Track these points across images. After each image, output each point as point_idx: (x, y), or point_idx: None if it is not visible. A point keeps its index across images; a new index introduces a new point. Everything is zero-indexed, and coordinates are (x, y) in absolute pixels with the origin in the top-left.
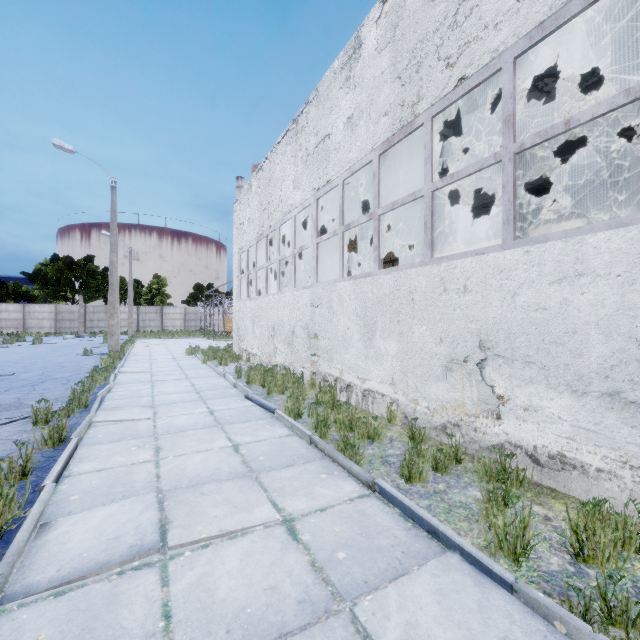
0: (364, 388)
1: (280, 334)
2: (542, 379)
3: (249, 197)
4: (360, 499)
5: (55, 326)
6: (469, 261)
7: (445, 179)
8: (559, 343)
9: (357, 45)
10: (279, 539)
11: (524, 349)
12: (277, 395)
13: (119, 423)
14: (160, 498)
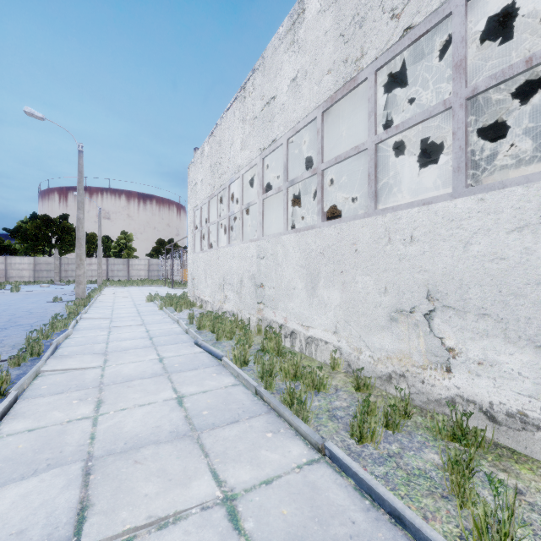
0: (307, 335)
1: (229, 283)
2: (499, 332)
3: (202, 160)
4: (309, 466)
5: (34, 276)
6: (416, 211)
7: (390, 130)
8: (519, 295)
9: (301, 10)
10: (217, 528)
11: (478, 301)
12: (225, 341)
13: (67, 372)
14: (88, 467)
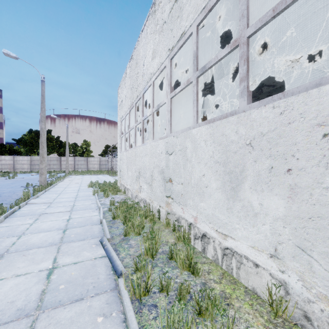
0: (225, 245)
1: (143, 176)
2: None
3: (125, 81)
4: None
5: (30, 168)
6: None
7: None
8: None
9: None
10: None
11: None
12: (133, 236)
13: None
14: None
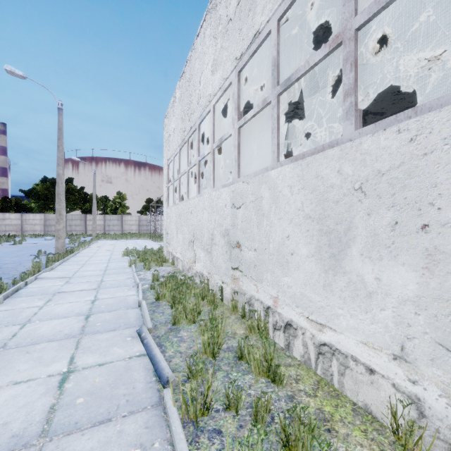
0: (321, 340)
1: (199, 240)
2: None
3: (174, 108)
4: None
5: (44, 230)
6: None
7: None
8: None
9: None
10: None
11: None
12: (185, 326)
13: None
14: None
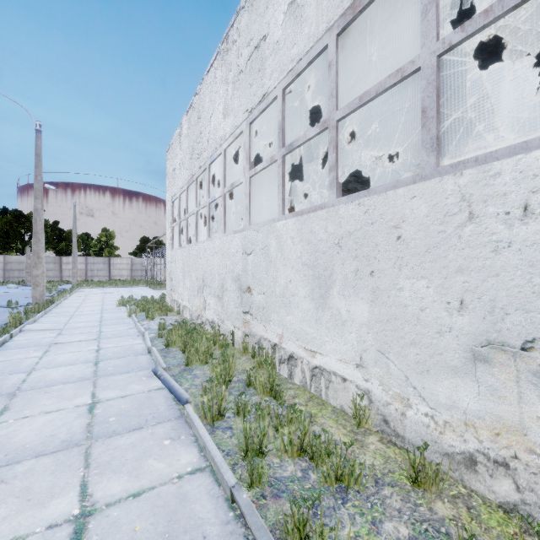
0: (314, 364)
1: (209, 286)
2: None
3: (180, 141)
4: None
5: (4, 276)
6: (538, 156)
7: (470, 23)
8: None
9: None
10: None
11: None
12: (198, 366)
13: None
14: None
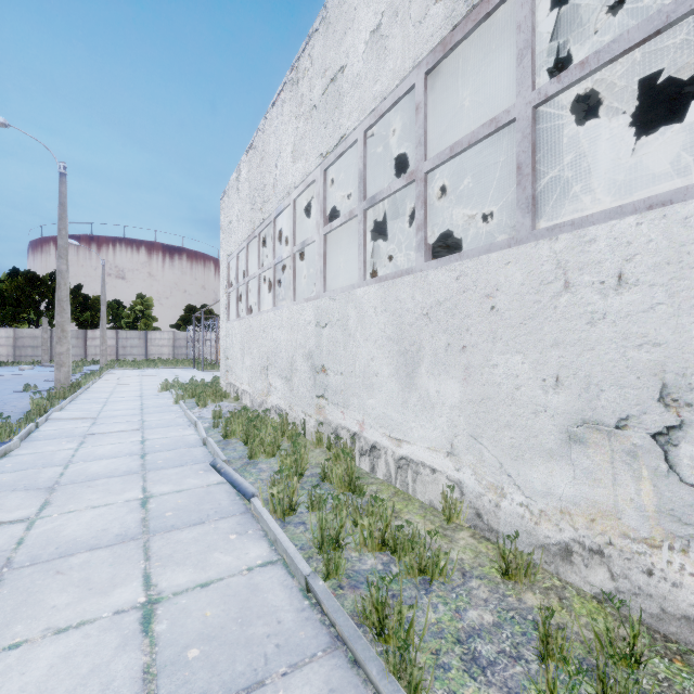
0: (399, 454)
1: (275, 365)
2: None
3: (238, 186)
4: None
5: (14, 354)
6: (632, 223)
7: (566, 74)
8: None
9: None
10: None
11: None
12: (264, 459)
13: None
14: None
